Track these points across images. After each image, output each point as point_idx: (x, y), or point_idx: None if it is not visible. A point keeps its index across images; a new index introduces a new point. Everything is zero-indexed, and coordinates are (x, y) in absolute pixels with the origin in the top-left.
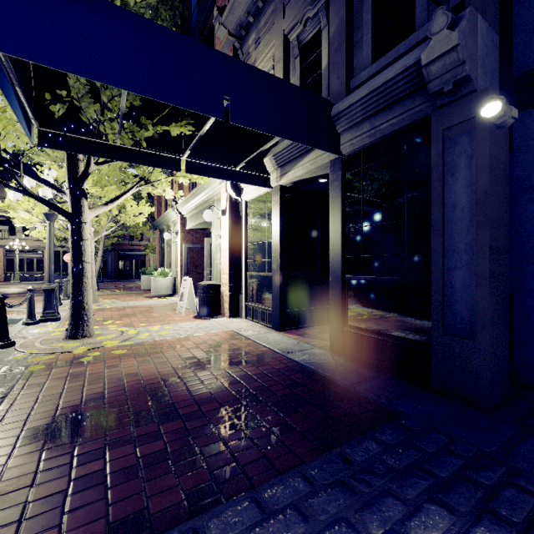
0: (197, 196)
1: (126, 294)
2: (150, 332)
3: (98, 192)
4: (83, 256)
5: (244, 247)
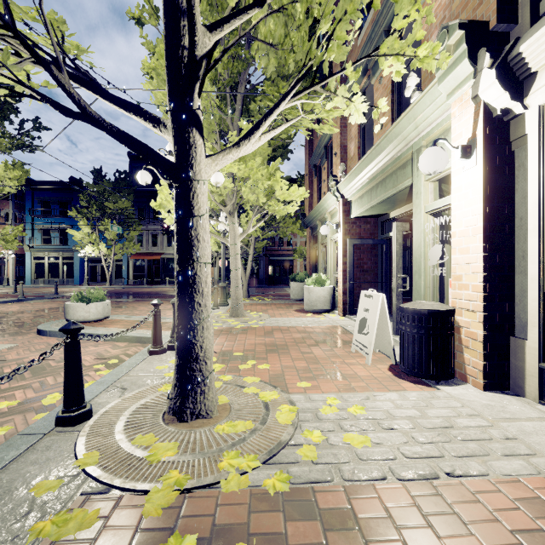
0: (378, 155)
1: (275, 304)
2: (321, 422)
3: (240, 171)
4: (193, 250)
5: (536, 222)
